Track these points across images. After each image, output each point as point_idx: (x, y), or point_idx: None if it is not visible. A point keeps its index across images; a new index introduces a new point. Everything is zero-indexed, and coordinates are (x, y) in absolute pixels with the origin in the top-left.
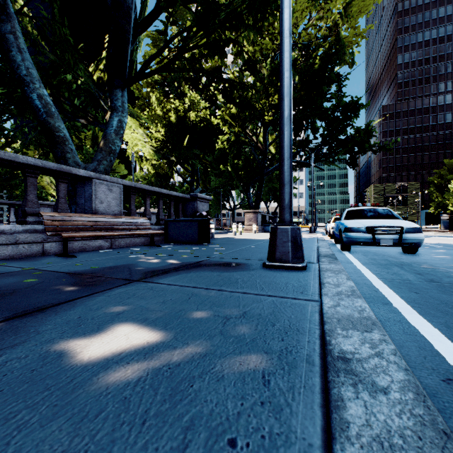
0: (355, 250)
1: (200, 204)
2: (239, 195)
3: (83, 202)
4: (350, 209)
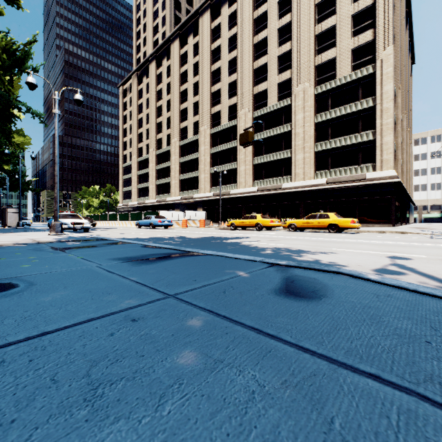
0: None
1: None
2: None
3: None
4: None
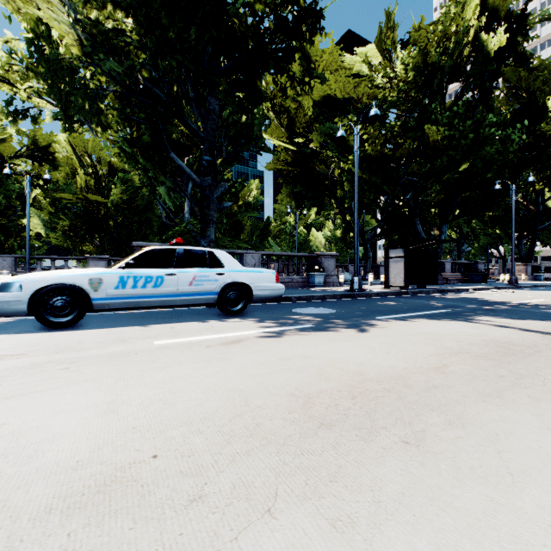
0: None
1: (479, 265)
2: (508, 250)
3: (440, 269)
4: None
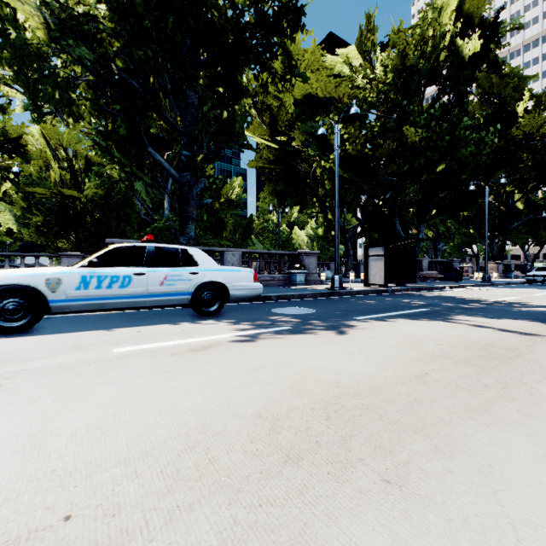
0: (535, 284)
1: (454, 263)
2: (481, 249)
3: (418, 267)
4: (539, 267)
